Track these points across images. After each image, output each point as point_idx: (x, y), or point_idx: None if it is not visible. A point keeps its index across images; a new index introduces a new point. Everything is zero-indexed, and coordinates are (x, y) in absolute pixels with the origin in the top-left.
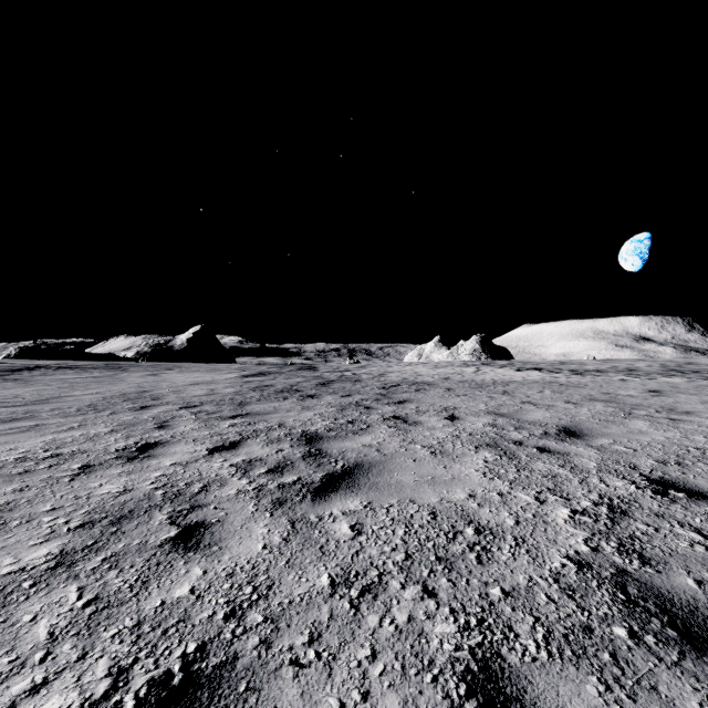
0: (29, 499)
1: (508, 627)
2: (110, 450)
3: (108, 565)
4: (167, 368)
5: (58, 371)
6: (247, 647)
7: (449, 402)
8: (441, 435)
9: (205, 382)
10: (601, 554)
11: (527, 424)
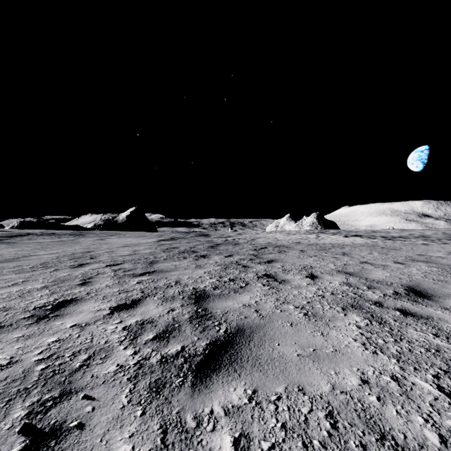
0: None
1: None
2: (28, 308)
3: None
4: (111, 235)
5: (39, 236)
6: None
7: (305, 261)
8: (308, 294)
9: (132, 244)
10: None
11: (375, 283)
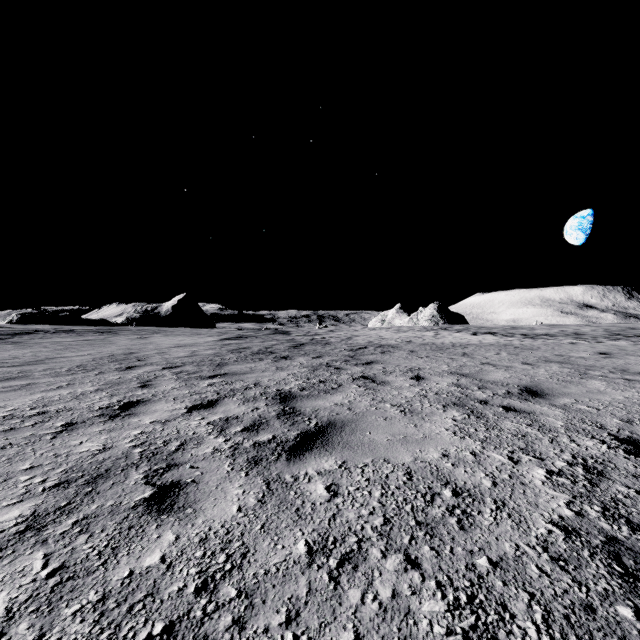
0: (9, 457)
1: (502, 606)
2: (93, 408)
3: (79, 529)
4: (153, 332)
5: (54, 334)
6: (218, 628)
7: (413, 363)
8: (409, 394)
9: (187, 344)
10: (586, 519)
11: (489, 384)
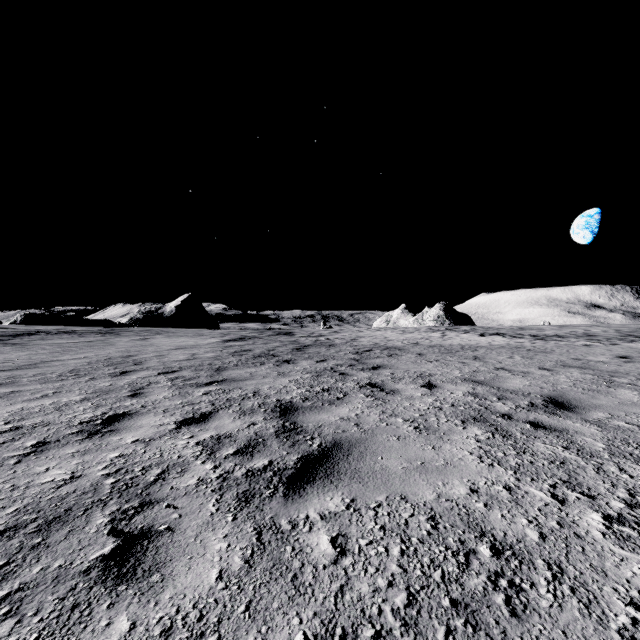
0: None
1: None
2: (73, 423)
3: (6, 609)
4: (156, 333)
5: (56, 335)
6: None
7: (423, 368)
8: (422, 406)
9: (188, 346)
10: None
11: (508, 393)
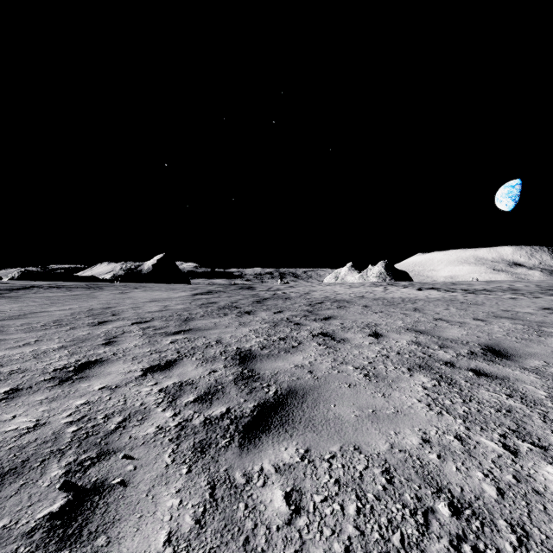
0: None
1: None
2: (47, 370)
3: None
4: (134, 288)
5: (47, 290)
6: None
7: (369, 318)
8: (370, 354)
9: (161, 299)
10: None
11: (449, 342)
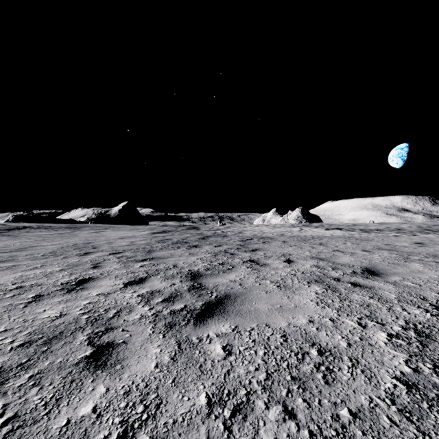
0: None
1: None
2: (57, 284)
3: (33, 382)
4: (105, 228)
5: (37, 229)
6: None
7: (285, 250)
8: (283, 273)
9: (128, 237)
10: (422, 375)
11: (340, 265)
